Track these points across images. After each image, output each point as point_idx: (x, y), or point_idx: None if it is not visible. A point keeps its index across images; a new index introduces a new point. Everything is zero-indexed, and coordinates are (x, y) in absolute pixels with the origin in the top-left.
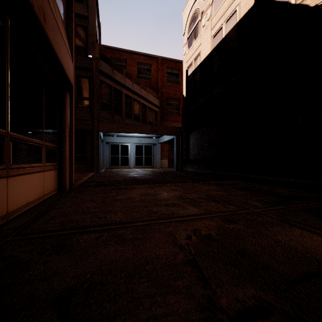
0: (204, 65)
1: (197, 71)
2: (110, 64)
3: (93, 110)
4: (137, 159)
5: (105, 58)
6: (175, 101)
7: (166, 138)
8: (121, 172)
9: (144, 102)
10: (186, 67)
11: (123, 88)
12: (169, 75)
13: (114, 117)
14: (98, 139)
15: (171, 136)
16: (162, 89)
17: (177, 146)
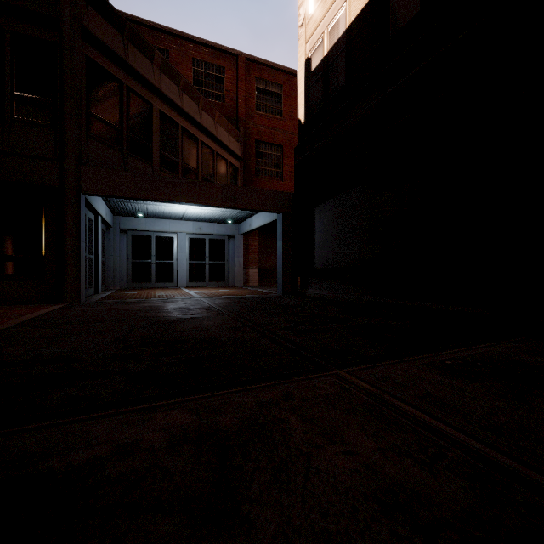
0: (358, 29)
1: (339, 50)
2: (117, 26)
3: (62, 133)
4: (192, 267)
5: (103, 3)
6: (274, 150)
7: (256, 222)
8: (143, 300)
9: (207, 142)
10: (306, 52)
11: (154, 96)
12: (262, 94)
13: (131, 164)
14: (78, 212)
15: (268, 216)
16: (246, 122)
17: (284, 237)
